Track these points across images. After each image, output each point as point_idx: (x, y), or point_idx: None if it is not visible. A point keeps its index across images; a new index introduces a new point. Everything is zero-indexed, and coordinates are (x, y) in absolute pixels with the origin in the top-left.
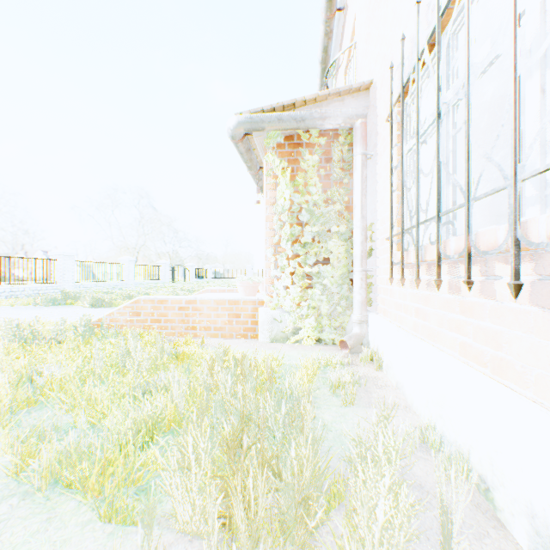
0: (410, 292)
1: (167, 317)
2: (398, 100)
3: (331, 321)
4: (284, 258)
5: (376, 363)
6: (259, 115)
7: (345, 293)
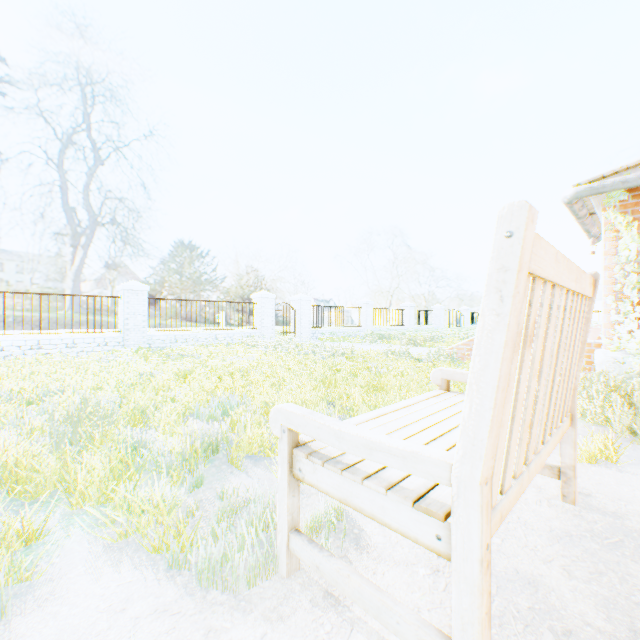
0: None
1: None
2: None
3: None
4: (627, 304)
5: None
6: (598, 183)
7: None
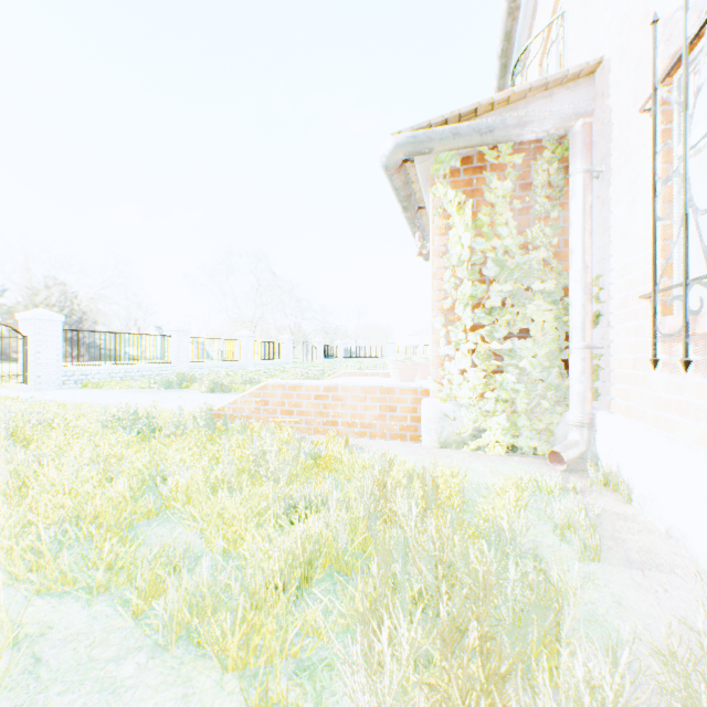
0: (694, 382)
1: (300, 408)
2: (670, 70)
3: (531, 422)
4: (460, 329)
5: (620, 490)
6: (425, 132)
7: (553, 380)
